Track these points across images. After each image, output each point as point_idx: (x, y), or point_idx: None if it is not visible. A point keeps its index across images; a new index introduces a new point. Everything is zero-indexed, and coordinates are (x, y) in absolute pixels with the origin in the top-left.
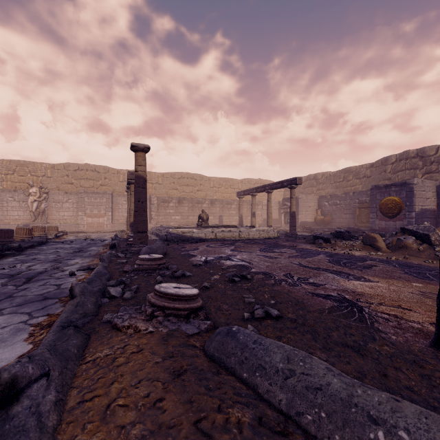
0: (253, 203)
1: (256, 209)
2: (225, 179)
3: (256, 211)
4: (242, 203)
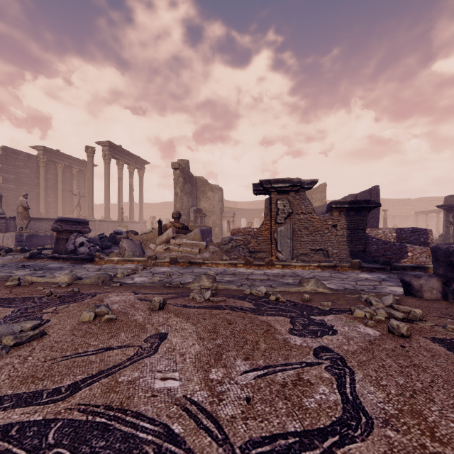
0: (426, 219)
1: (431, 220)
2: (402, 199)
3: (430, 222)
4: (418, 219)
